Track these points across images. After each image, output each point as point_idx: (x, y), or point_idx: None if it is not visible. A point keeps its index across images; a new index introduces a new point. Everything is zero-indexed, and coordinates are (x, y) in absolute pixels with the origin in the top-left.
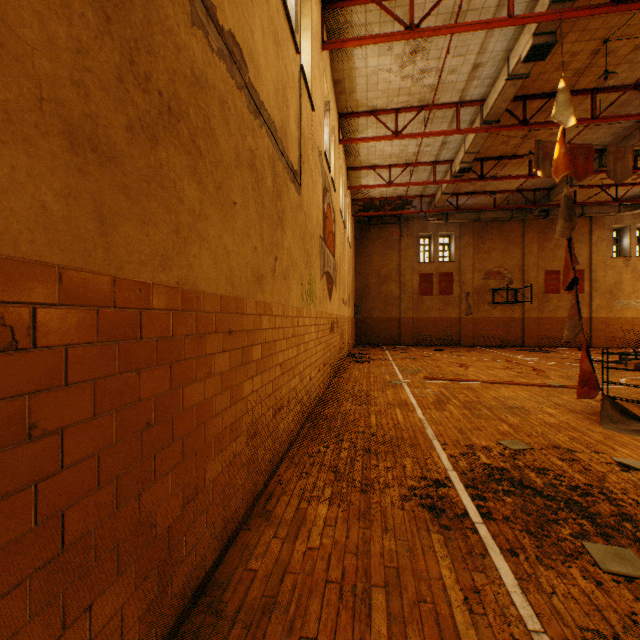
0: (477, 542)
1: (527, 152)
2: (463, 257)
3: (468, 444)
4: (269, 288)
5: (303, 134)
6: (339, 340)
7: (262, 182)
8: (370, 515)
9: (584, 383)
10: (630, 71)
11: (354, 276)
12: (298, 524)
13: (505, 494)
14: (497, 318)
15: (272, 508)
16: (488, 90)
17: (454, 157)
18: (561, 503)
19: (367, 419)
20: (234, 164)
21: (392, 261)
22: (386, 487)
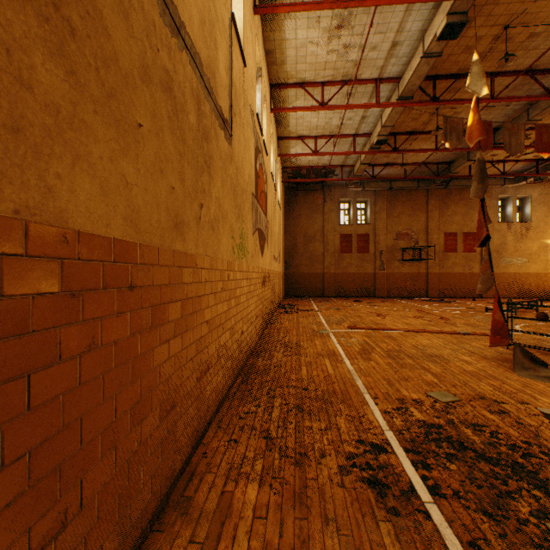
0: (432, 532)
1: (433, 129)
2: (377, 220)
3: (399, 397)
4: (192, 237)
5: (234, 85)
6: (270, 293)
7: (183, 114)
8: (307, 498)
9: (496, 332)
10: (524, 57)
11: (284, 236)
12: (222, 518)
13: (448, 459)
14: (406, 273)
15: (192, 494)
16: (404, 68)
17: (372, 131)
18: (507, 468)
19: (298, 371)
20: (139, 75)
21: (317, 223)
22: (322, 456)
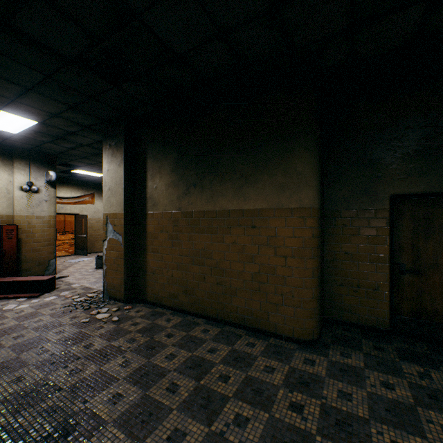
0: None
1: None
2: None
3: None
4: None
5: None
6: None
7: None
8: None
9: None
10: None
11: None
12: None
13: None
14: None
15: None
16: None
17: None
18: None
19: None
20: None
21: None
22: None
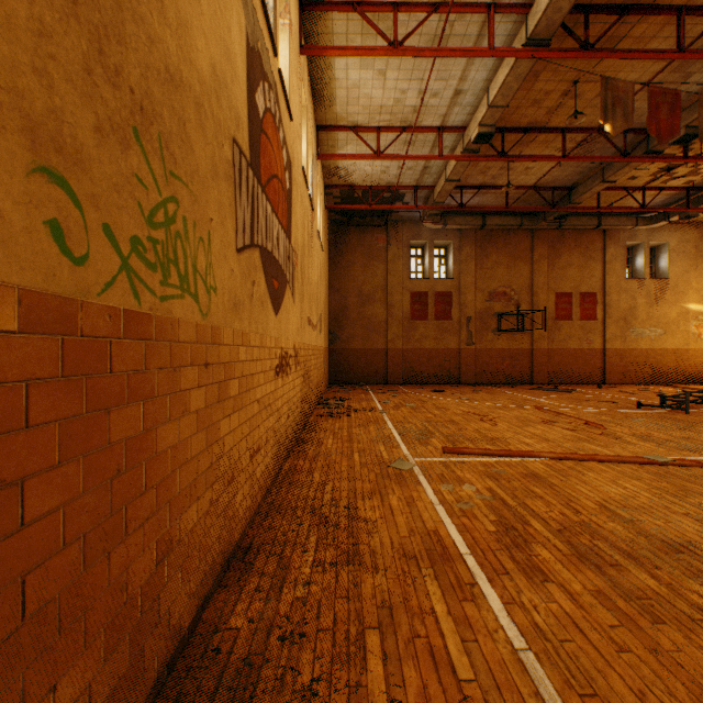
0: None
1: (561, 124)
2: (464, 273)
3: None
4: None
5: None
6: (301, 385)
7: None
8: None
9: None
10: None
11: (328, 293)
12: None
13: None
14: (503, 349)
15: None
16: None
17: (467, 122)
18: None
19: (357, 675)
20: None
21: (377, 275)
22: None
